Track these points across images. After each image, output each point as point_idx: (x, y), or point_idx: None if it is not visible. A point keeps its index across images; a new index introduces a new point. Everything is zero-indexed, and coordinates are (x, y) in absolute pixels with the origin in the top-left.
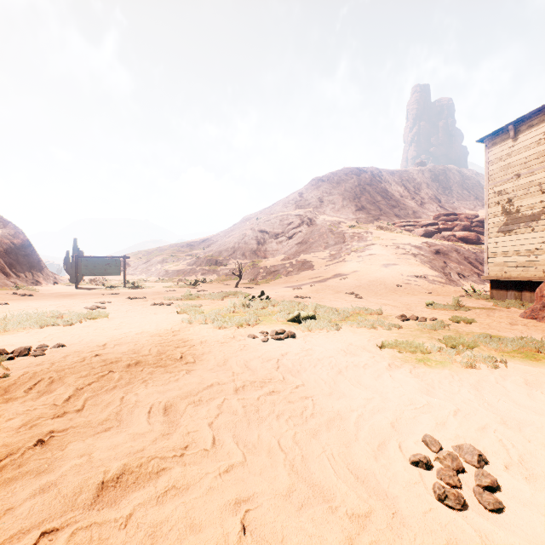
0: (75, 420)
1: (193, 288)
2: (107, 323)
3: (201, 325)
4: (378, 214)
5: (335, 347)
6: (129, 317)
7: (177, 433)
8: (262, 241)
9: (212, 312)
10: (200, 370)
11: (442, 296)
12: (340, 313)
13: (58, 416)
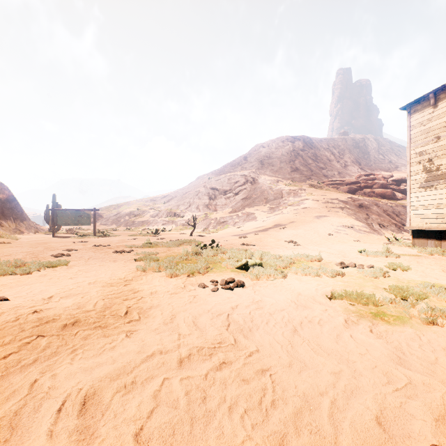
0: None
1: (154, 236)
2: (65, 271)
3: (154, 273)
4: (309, 174)
5: (284, 298)
6: (88, 264)
7: None
8: (213, 197)
9: (166, 259)
10: (143, 332)
11: (369, 244)
12: (284, 261)
13: None
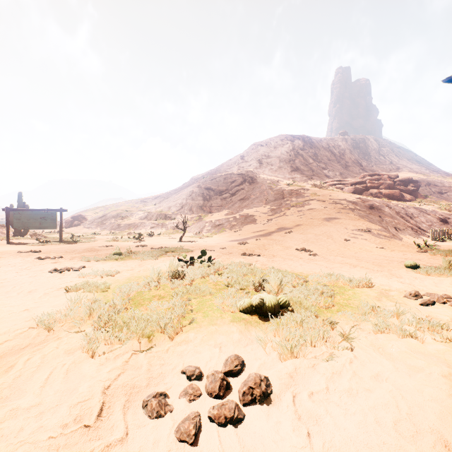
0: None
1: (135, 242)
2: None
3: (64, 338)
4: (311, 174)
5: None
6: None
7: None
8: (208, 197)
9: (120, 289)
10: None
11: (400, 252)
12: (317, 289)
13: None
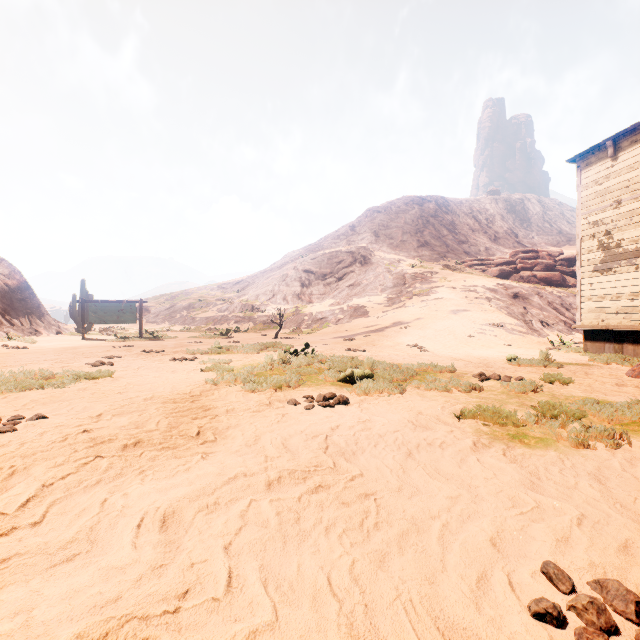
0: (26, 541)
1: (224, 339)
2: (110, 384)
3: (229, 387)
4: (444, 250)
5: (400, 418)
6: (139, 376)
7: (175, 564)
8: (307, 283)
9: (244, 369)
10: (221, 454)
11: (524, 349)
12: (403, 371)
13: (1, 535)
